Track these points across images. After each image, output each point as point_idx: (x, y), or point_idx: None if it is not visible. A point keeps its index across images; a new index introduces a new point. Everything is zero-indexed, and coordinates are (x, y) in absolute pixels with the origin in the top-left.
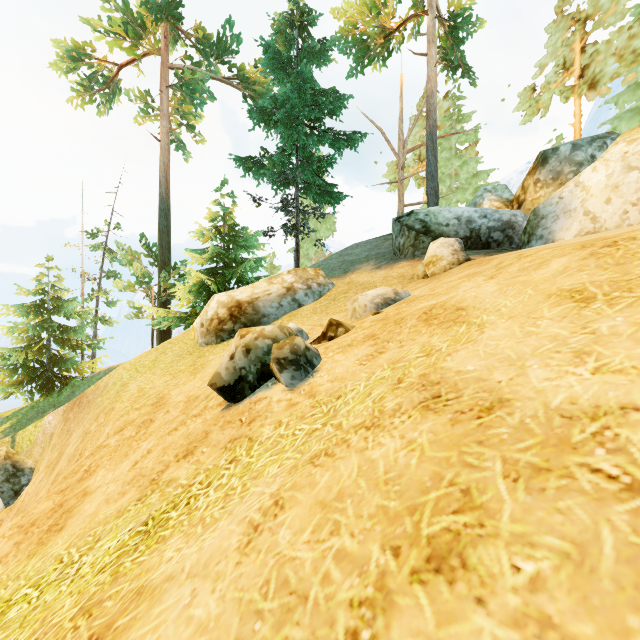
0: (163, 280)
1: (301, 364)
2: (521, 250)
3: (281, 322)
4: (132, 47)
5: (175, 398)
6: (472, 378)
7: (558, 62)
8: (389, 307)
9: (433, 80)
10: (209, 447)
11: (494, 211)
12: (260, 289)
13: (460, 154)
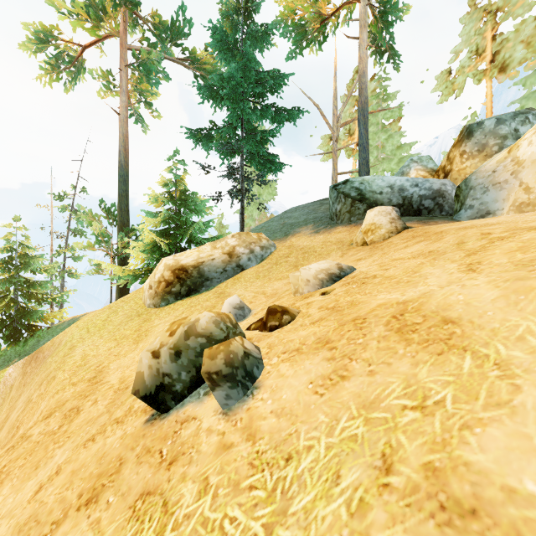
0: (120, 240)
1: (238, 380)
2: (468, 223)
3: (225, 285)
4: (94, 29)
5: (112, 374)
6: None
7: (471, 49)
8: (336, 285)
9: (364, 61)
10: (117, 496)
11: (424, 180)
12: (206, 253)
13: (386, 128)
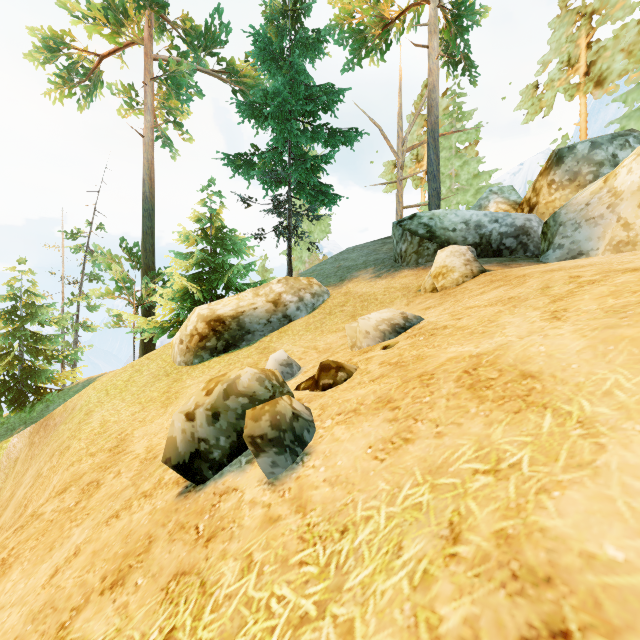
0: (145, 286)
1: (286, 445)
2: (555, 264)
3: (270, 339)
4: (113, 36)
5: (137, 443)
6: (635, 594)
7: (562, 59)
8: (400, 337)
9: (435, 73)
10: (146, 577)
11: (506, 215)
12: (247, 301)
13: (460, 154)
